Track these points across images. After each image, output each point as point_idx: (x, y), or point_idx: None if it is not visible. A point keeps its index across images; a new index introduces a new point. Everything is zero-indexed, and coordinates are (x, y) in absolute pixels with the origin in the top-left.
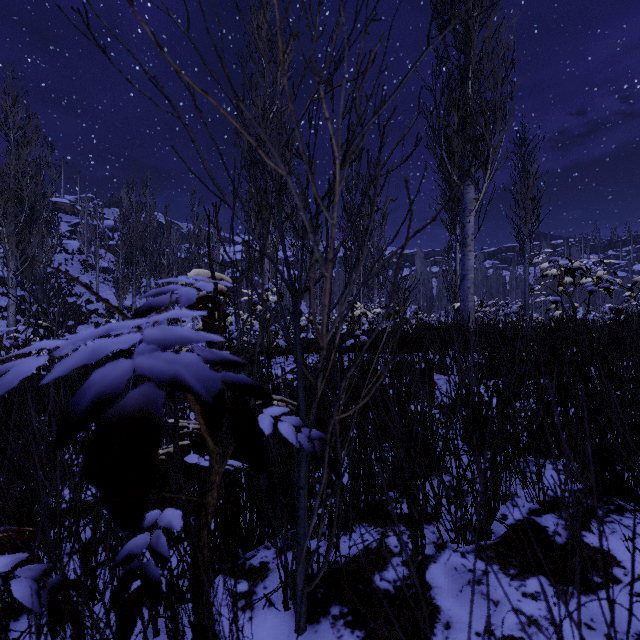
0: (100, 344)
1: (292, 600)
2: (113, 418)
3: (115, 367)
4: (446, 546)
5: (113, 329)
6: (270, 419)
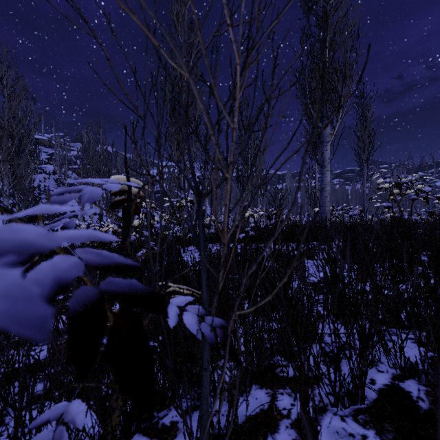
0: None
1: None
2: None
3: None
4: (327, 409)
5: None
6: (175, 310)
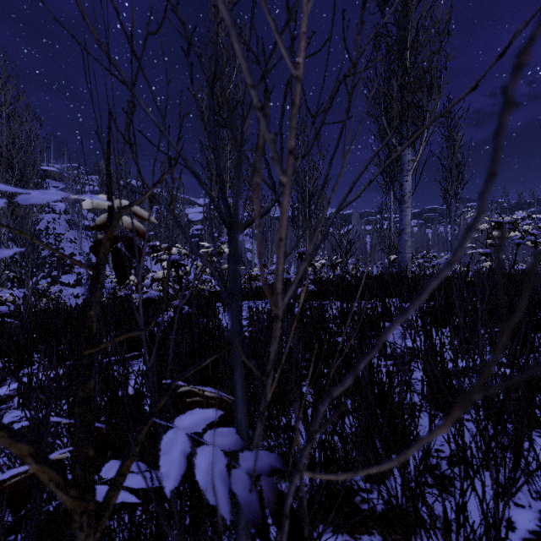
0: None
1: None
2: None
3: None
4: None
5: None
6: (182, 445)
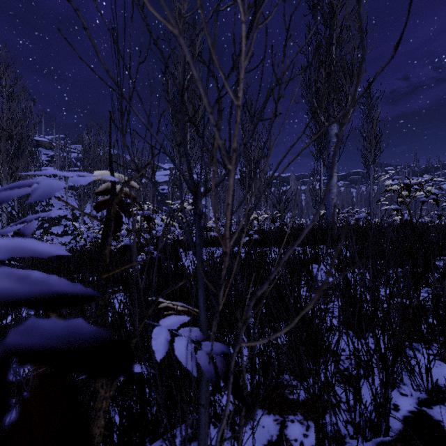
0: None
1: None
2: None
3: None
4: (345, 442)
5: None
6: (165, 335)
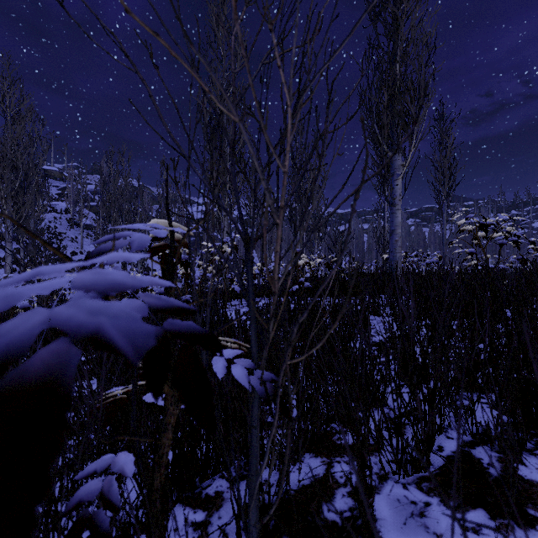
0: (15, 290)
1: (245, 533)
2: (7, 387)
3: (27, 318)
4: (388, 477)
5: (41, 273)
6: (223, 362)
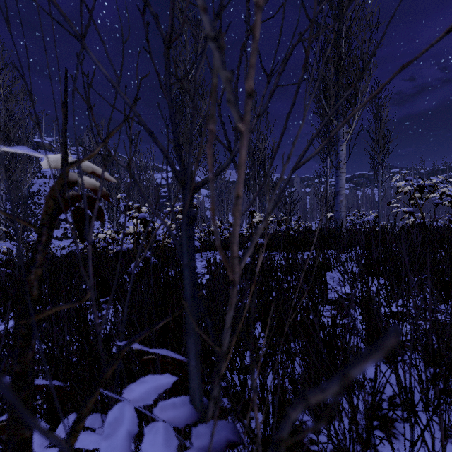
0: None
1: None
2: None
3: None
4: None
5: None
6: (127, 425)
